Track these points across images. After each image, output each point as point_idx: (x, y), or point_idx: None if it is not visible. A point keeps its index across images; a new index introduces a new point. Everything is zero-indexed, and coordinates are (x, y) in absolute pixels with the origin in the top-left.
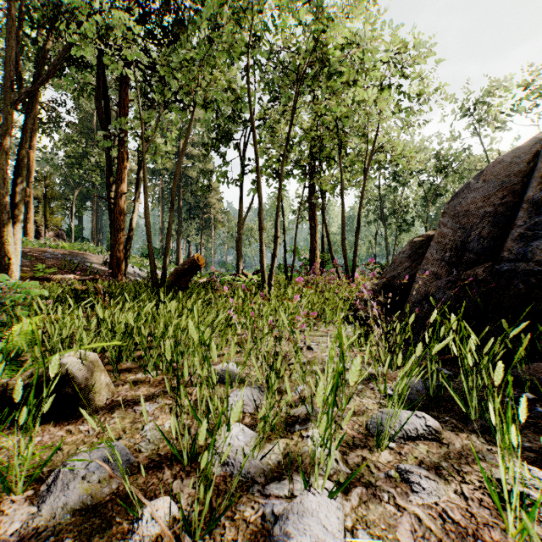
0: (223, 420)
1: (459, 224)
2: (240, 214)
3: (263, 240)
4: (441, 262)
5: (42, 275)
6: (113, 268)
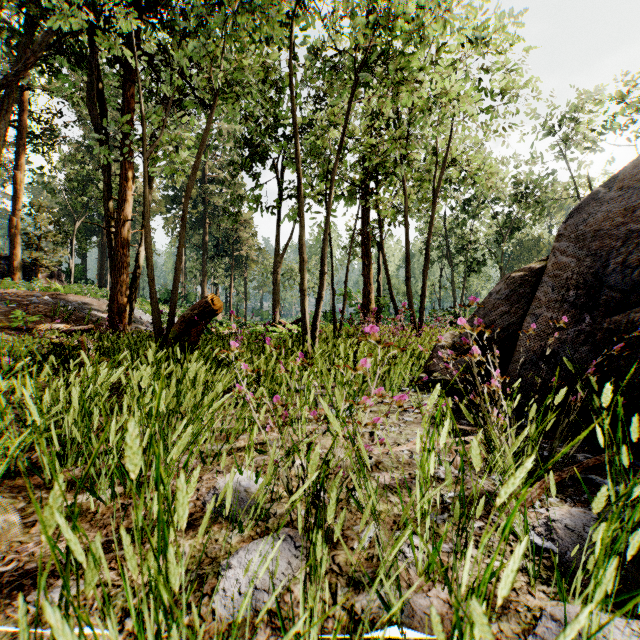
0: (210, 636)
1: (586, 250)
2: (277, 249)
3: (304, 277)
4: (562, 305)
5: (23, 325)
6: (113, 316)
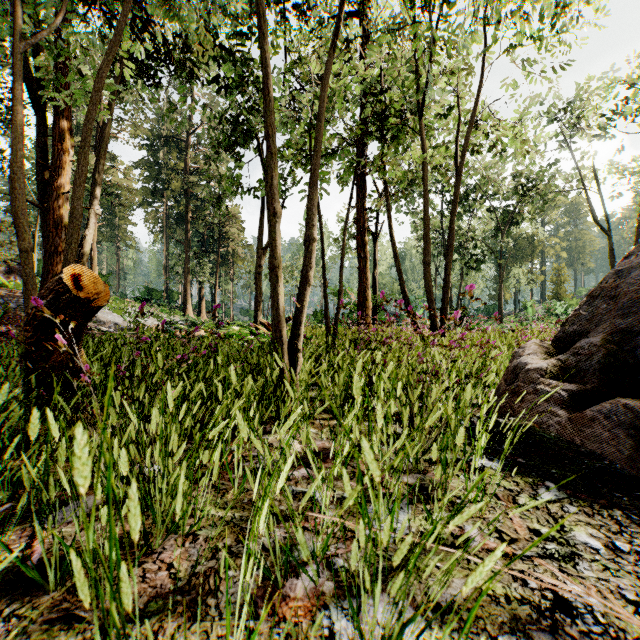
0: None
1: None
2: (260, 239)
3: (278, 243)
4: None
5: None
6: None
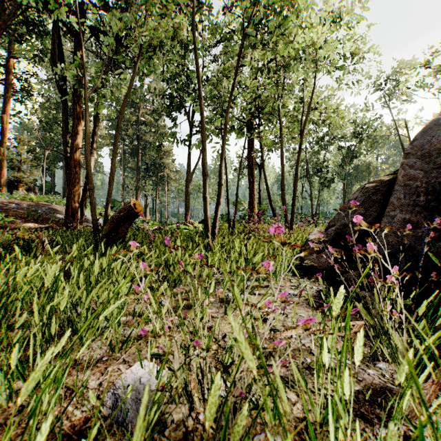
0: None
1: (432, 164)
2: (188, 170)
3: (207, 187)
4: (414, 208)
5: (3, 224)
6: (68, 217)
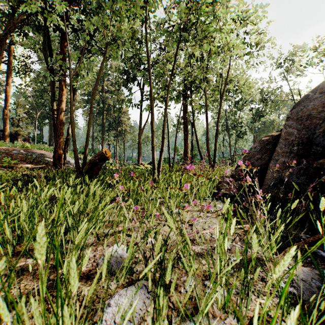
0: None
1: (303, 125)
2: (140, 126)
3: (154, 140)
4: (290, 154)
5: (9, 165)
6: (55, 160)
